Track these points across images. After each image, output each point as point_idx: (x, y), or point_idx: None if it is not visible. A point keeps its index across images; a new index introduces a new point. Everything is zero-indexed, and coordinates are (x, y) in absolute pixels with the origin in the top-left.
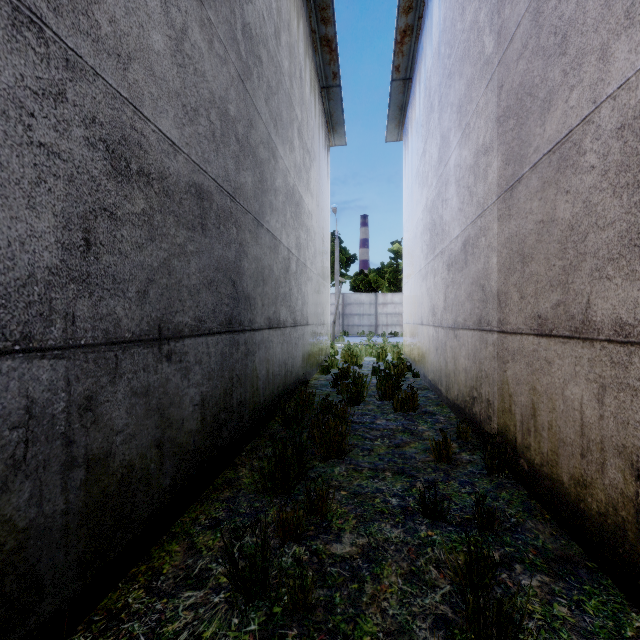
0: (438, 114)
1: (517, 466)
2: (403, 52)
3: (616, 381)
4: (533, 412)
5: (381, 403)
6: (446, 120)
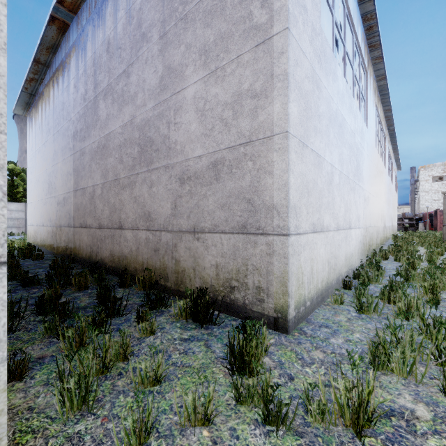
0: (53, 139)
1: (77, 260)
2: (31, 85)
3: (89, 234)
4: (80, 245)
5: (24, 260)
6: (57, 147)
